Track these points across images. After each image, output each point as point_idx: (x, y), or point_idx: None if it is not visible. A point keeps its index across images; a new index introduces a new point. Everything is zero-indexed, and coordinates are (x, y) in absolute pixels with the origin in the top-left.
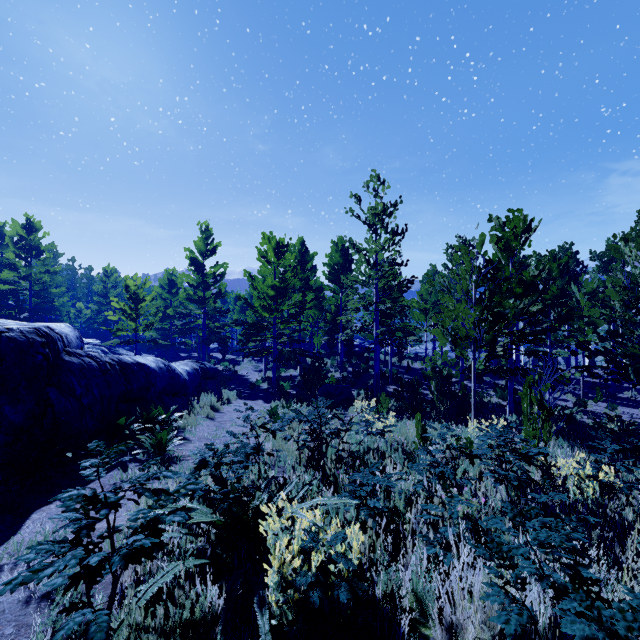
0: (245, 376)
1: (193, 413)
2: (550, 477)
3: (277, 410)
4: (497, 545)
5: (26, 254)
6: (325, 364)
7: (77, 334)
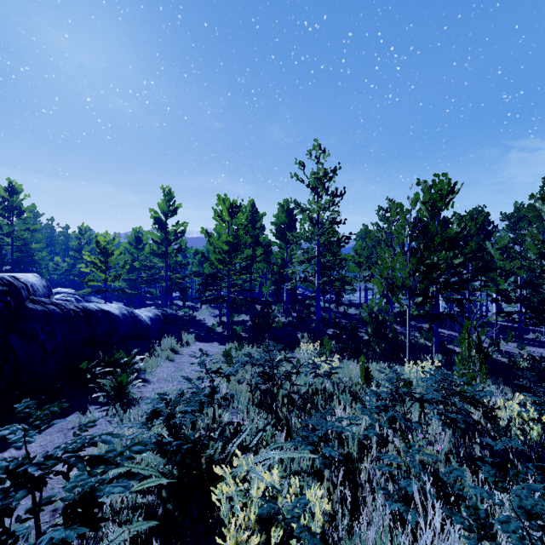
0: (203, 321)
1: (154, 355)
2: (494, 419)
3: (231, 352)
4: (474, 511)
5: (8, 214)
6: (273, 310)
7: (44, 283)
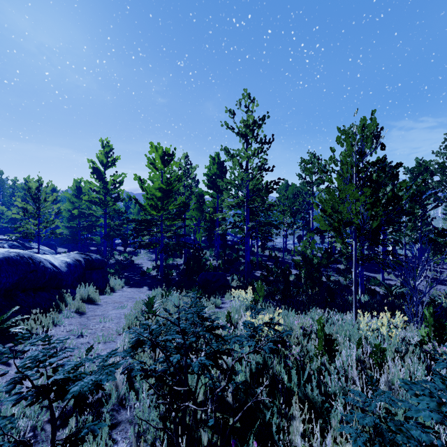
0: (140, 265)
1: (60, 308)
2: None
3: (154, 300)
4: None
5: None
6: (204, 254)
7: None
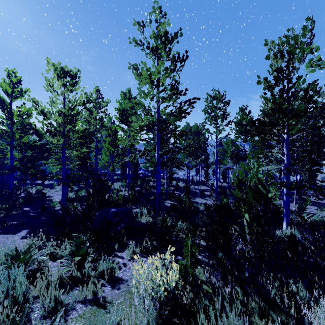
0: (51, 197)
1: None
2: None
3: None
4: None
5: None
6: (109, 185)
7: None
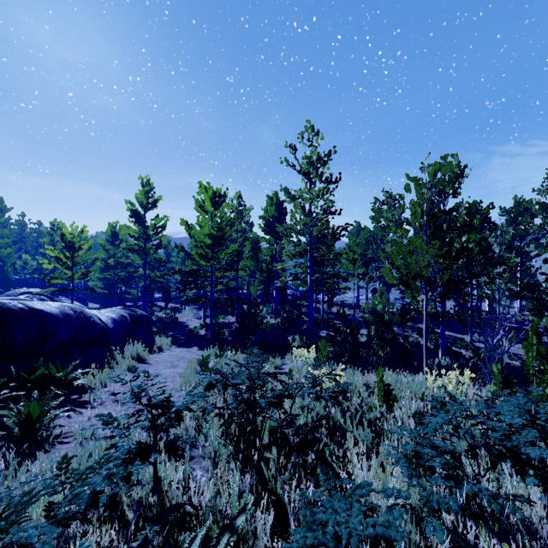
0: (185, 323)
1: (112, 366)
2: None
3: (209, 359)
4: None
5: None
6: (261, 310)
7: None
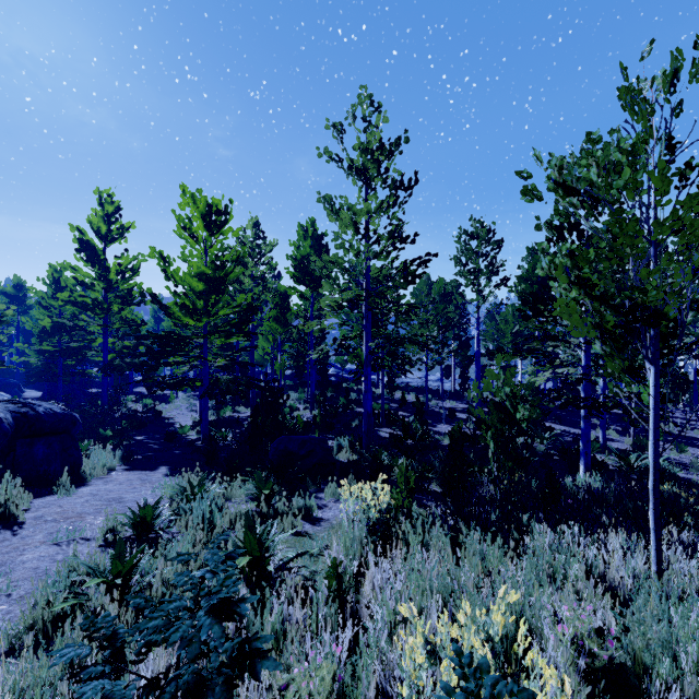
0: (172, 419)
1: None
2: None
3: (157, 512)
4: None
5: None
6: (285, 399)
7: None
